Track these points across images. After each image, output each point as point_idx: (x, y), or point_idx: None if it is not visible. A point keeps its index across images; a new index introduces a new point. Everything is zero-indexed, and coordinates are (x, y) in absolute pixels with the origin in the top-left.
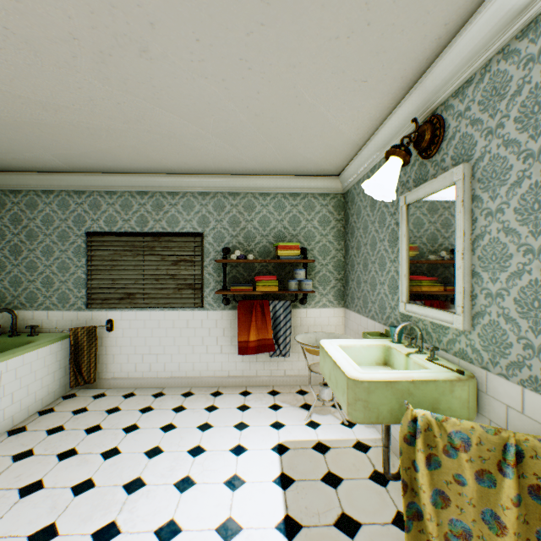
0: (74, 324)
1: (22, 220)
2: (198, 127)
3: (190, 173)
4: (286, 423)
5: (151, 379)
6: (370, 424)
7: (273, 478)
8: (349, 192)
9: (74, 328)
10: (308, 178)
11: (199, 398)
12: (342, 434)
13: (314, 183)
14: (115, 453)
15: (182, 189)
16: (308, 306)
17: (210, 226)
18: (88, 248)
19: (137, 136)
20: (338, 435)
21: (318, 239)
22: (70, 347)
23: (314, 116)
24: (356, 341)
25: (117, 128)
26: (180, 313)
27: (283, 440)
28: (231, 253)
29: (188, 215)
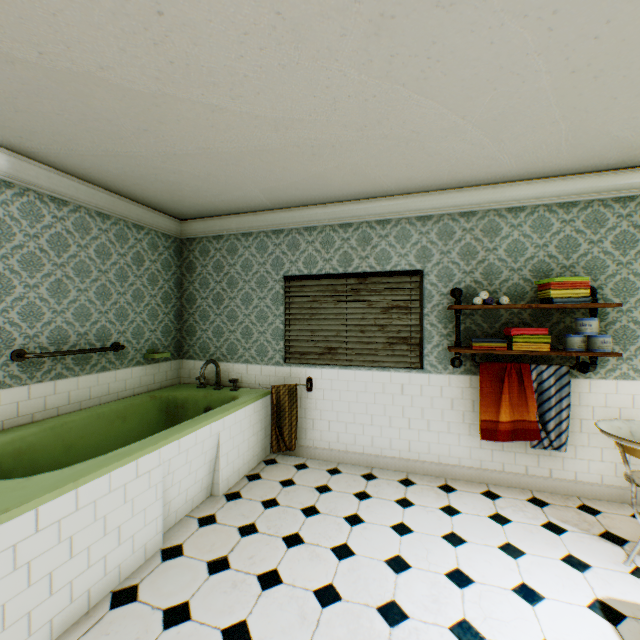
0: (272, 380)
1: (223, 266)
2: (458, 115)
3: (407, 193)
4: (589, 563)
5: (356, 455)
6: None
7: None
8: None
9: (276, 385)
10: (597, 176)
11: (424, 491)
12: None
13: (606, 183)
14: (347, 553)
15: (394, 216)
16: (591, 375)
17: (431, 260)
18: (285, 295)
19: (365, 147)
20: None
21: (611, 271)
22: (271, 407)
23: None
24: None
25: (346, 140)
26: (391, 374)
27: (603, 596)
28: (462, 296)
29: (401, 249)
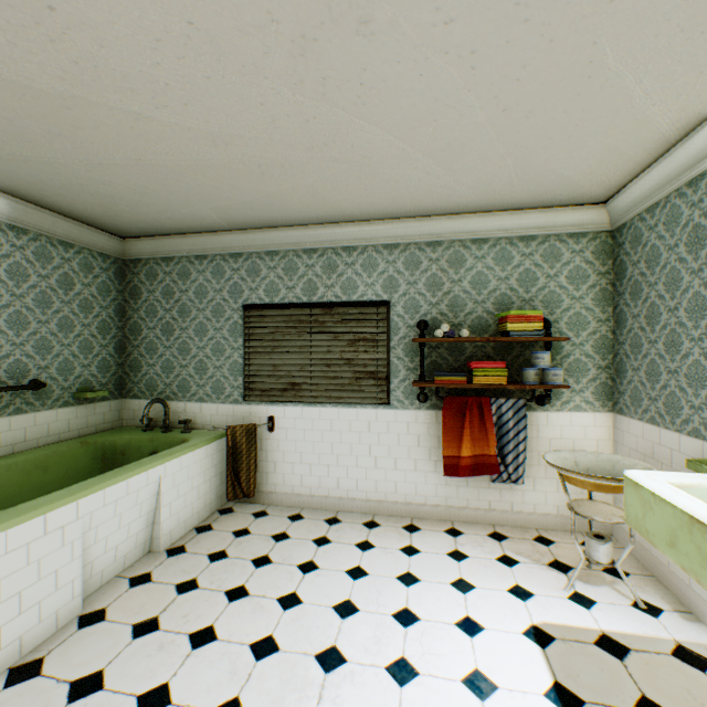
0: (230, 420)
1: (174, 293)
2: (406, 143)
3: (373, 219)
4: (533, 592)
5: (321, 499)
6: (691, 615)
7: (542, 688)
8: (626, 227)
9: (232, 426)
10: (552, 211)
11: (388, 532)
12: (643, 627)
13: (561, 219)
14: (295, 602)
15: (361, 242)
16: (549, 408)
17: (398, 291)
18: (245, 326)
19: (318, 169)
20: (635, 628)
21: (566, 305)
22: (227, 450)
23: (606, 96)
24: (700, 478)
25: (295, 161)
26: (358, 411)
27: (538, 621)
28: (428, 328)
29: (368, 278)
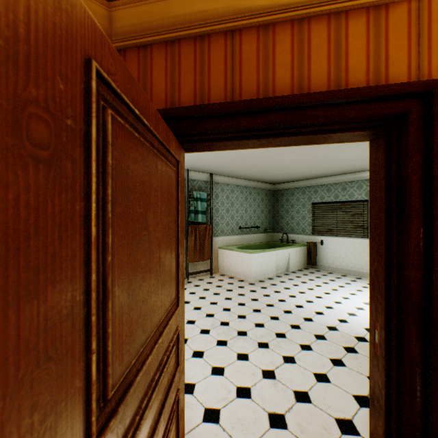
0: (307, 241)
1: (288, 200)
2: (359, 161)
3: (359, 171)
4: None
5: (340, 269)
6: None
7: None
8: None
9: (308, 242)
10: None
11: (363, 280)
12: None
13: None
14: (326, 283)
15: (355, 179)
16: None
17: None
18: (312, 210)
19: (334, 168)
20: None
21: None
22: (306, 249)
23: None
24: None
25: (327, 168)
26: (354, 239)
27: None
28: None
29: (358, 192)
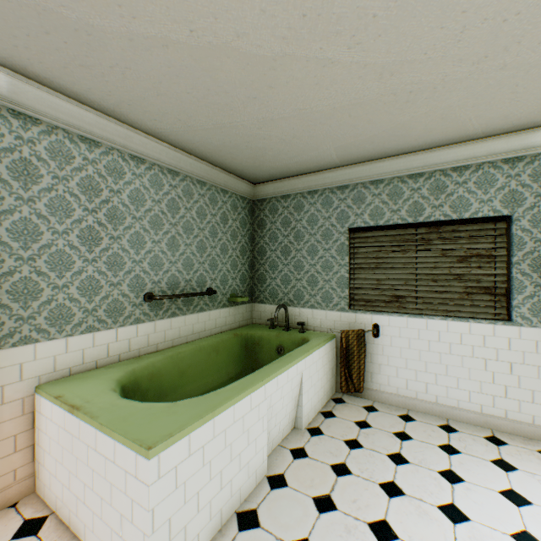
0: (336, 324)
1: (290, 222)
2: None
3: (492, 135)
4: None
5: (427, 404)
6: None
7: None
8: None
9: (344, 330)
10: None
11: (522, 454)
12: None
13: None
14: (459, 516)
15: (474, 160)
16: None
17: (522, 204)
18: (349, 246)
19: (471, 84)
20: None
21: None
22: (340, 350)
23: None
24: None
25: (452, 79)
26: (470, 325)
27: None
28: None
29: (483, 194)
